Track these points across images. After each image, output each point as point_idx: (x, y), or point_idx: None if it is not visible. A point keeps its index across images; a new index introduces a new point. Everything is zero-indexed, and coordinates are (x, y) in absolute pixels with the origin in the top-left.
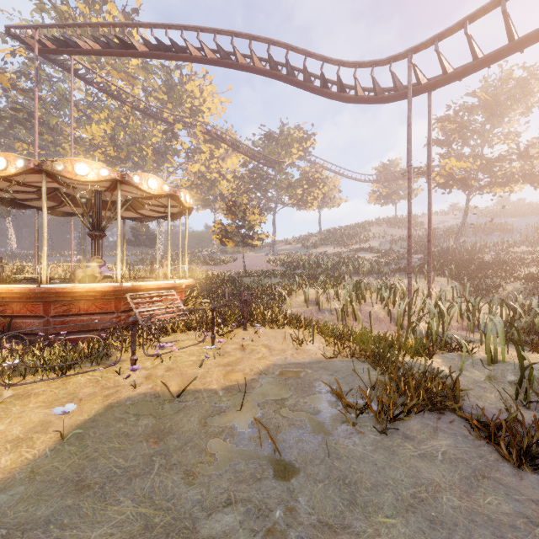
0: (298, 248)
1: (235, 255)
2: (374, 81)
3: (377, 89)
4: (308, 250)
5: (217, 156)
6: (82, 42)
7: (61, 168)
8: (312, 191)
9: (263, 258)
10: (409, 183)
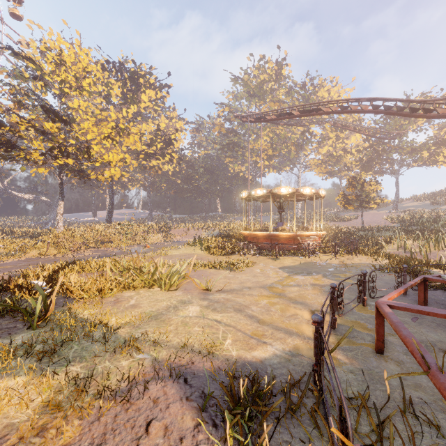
0: (427, 204)
1: (358, 213)
2: None
3: None
4: (438, 206)
5: (342, 136)
6: (268, 116)
7: (276, 191)
8: (441, 152)
9: (383, 216)
10: None
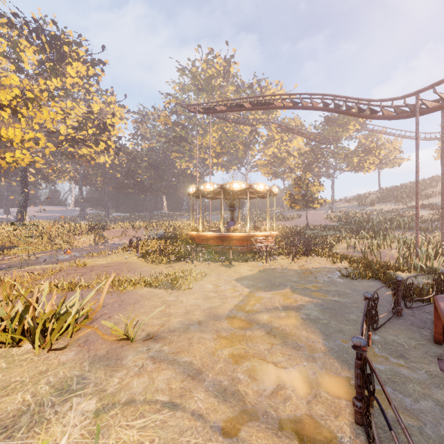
0: (355, 205)
1: (300, 213)
2: (394, 108)
3: (398, 111)
4: (365, 207)
5: (286, 139)
6: (218, 107)
7: (228, 186)
8: (368, 159)
9: (322, 215)
10: (417, 174)
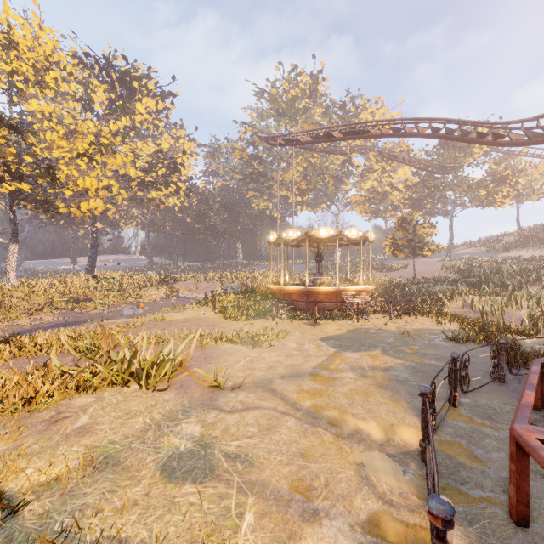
0: (483, 251)
1: (407, 261)
2: (525, 132)
3: (531, 135)
4: (496, 254)
5: (388, 169)
6: (302, 138)
7: (314, 233)
8: (500, 190)
9: (436, 265)
10: None
